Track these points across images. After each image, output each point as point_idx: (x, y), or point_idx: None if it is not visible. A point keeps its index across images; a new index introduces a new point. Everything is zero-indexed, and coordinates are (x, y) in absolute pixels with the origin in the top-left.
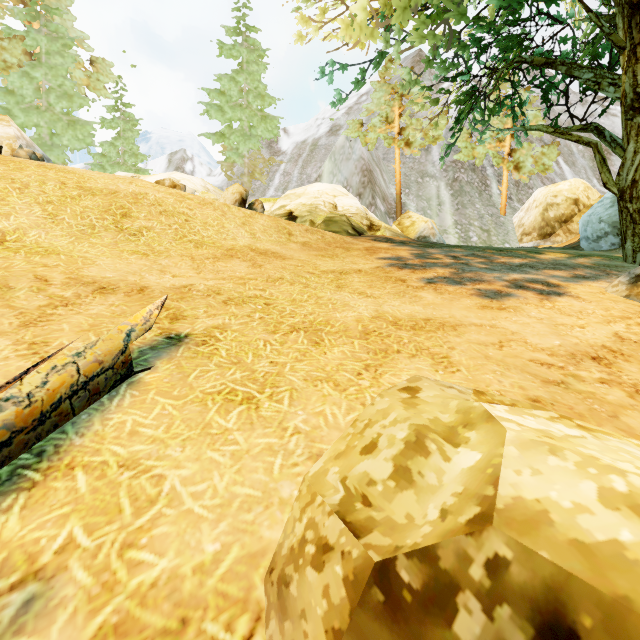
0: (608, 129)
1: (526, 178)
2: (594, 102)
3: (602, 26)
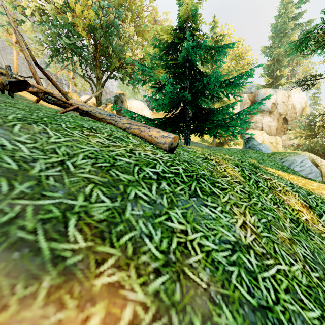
0: (107, 85)
1: (79, 90)
2: (92, 73)
3: (92, 56)
